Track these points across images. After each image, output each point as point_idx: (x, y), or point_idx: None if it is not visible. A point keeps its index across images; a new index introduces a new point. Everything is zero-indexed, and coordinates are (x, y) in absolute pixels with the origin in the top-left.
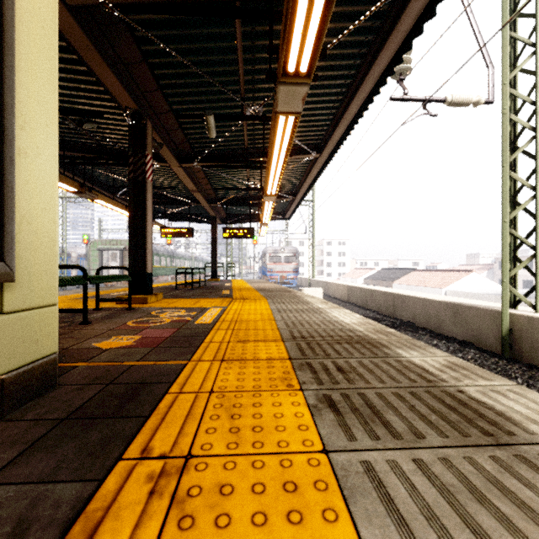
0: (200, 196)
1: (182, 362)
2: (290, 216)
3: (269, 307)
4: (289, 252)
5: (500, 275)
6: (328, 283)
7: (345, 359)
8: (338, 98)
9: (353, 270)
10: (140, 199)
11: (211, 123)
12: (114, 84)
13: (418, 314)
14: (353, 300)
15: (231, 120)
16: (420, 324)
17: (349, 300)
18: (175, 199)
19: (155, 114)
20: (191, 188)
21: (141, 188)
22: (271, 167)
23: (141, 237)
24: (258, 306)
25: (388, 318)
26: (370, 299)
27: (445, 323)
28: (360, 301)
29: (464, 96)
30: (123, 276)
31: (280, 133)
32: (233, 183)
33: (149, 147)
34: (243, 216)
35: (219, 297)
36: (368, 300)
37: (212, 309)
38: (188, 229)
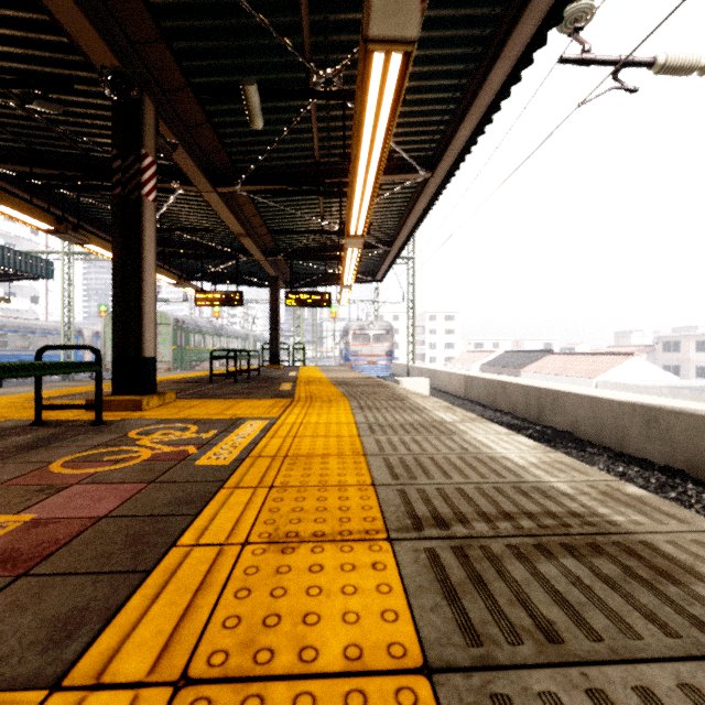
0: (252, 244)
1: (19, 701)
2: (383, 276)
3: (354, 419)
4: (380, 328)
5: (665, 360)
6: (436, 371)
7: (628, 667)
8: (468, 68)
9: (465, 354)
10: (133, 231)
11: (254, 100)
12: (68, 11)
13: (583, 420)
14: (473, 396)
15: (288, 97)
16: (586, 436)
17: (467, 396)
18: (217, 249)
19: (162, 91)
20: (236, 230)
21: (136, 212)
22: (357, 180)
23: (136, 295)
24: (333, 415)
25: (532, 425)
26: (500, 395)
27: (632, 437)
28: (485, 397)
29: (687, 54)
30: (80, 363)
31: (374, 100)
32: (300, 224)
33: (149, 144)
34: (317, 278)
35: (271, 397)
36: (497, 396)
37: (249, 423)
38: (235, 293)
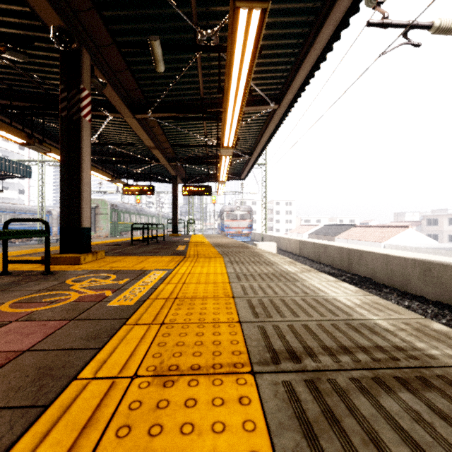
0: (159, 154)
1: None
2: (246, 175)
3: (226, 270)
4: (244, 210)
5: (427, 231)
6: (280, 238)
7: None
8: (304, 31)
9: (299, 226)
10: (75, 141)
11: (158, 51)
12: None
13: (379, 270)
14: (305, 254)
15: (181, 49)
16: (381, 281)
17: (301, 253)
18: (137, 158)
19: (96, 46)
20: (149, 144)
21: (77, 128)
22: (228, 107)
23: (77, 185)
24: (212, 267)
25: (344, 273)
26: (323, 253)
27: (413, 281)
28: (313, 255)
29: None
30: (33, 231)
31: (240, 47)
32: (191, 141)
33: (86, 81)
34: (203, 177)
35: (170, 255)
36: (321, 254)
37: (153, 273)
38: (149, 187)
